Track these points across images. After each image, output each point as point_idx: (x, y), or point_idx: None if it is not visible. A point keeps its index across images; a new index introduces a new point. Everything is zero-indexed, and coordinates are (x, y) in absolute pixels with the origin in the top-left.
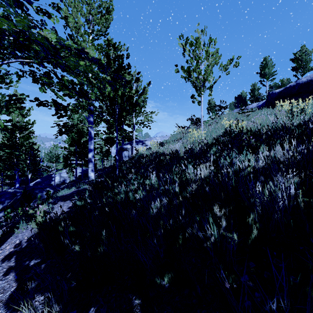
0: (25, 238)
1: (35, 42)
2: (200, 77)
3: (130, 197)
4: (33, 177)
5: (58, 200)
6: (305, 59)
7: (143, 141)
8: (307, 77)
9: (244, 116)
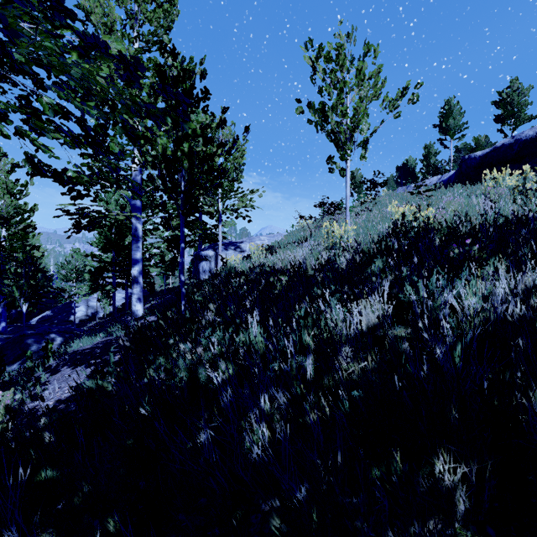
0: None
1: None
2: (345, 122)
3: (200, 379)
4: (33, 310)
5: (64, 363)
6: (518, 102)
7: (237, 243)
8: (535, 129)
9: (422, 198)
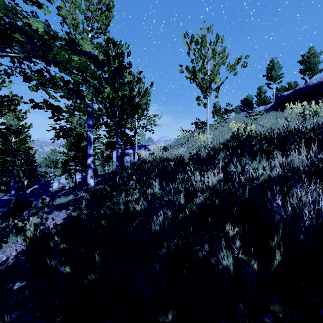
0: (12, 254)
1: (17, 31)
2: (206, 77)
3: (130, 209)
4: (30, 184)
5: (54, 209)
6: (313, 61)
7: (146, 146)
8: (318, 79)
9: (252, 119)
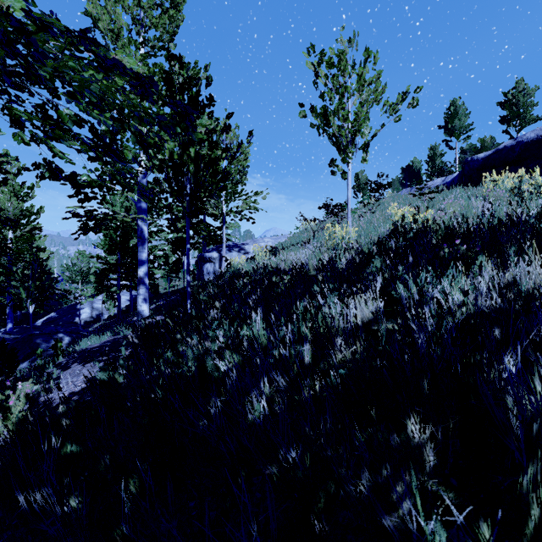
0: None
1: None
2: (347, 125)
3: (207, 368)
4: (39, 311)
5: (74, 361)
6: (523, 103)
7: (241, 245)
8: (537, 131)
9: (424, 200)
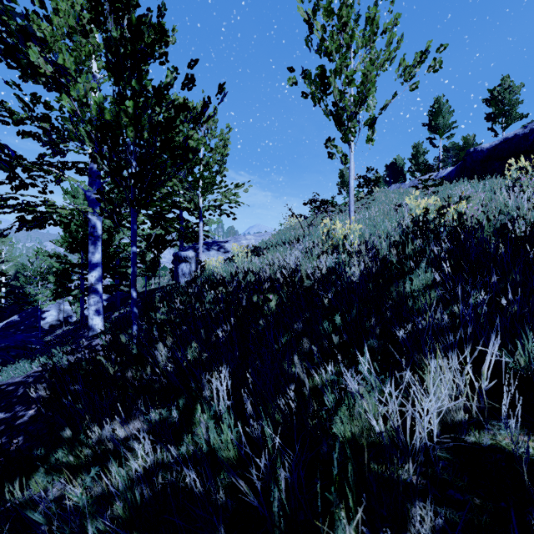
0: None
1: None
2: (349, 94)
3: None
4: None
5: None
6: (509, 100)
7: (221, 243)
8: None
9: (428, 193)
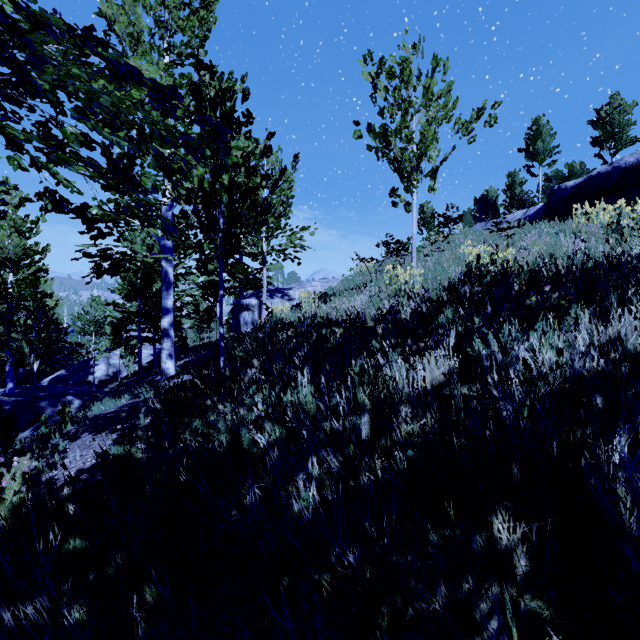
0: None
1: None
2: (411, 148)
3: (243, 443)
4: (45, 369)
5: (84, 429)
6: (619, 121)
7: (284, 290)
8: (637, 154)
9: (503, 237)
